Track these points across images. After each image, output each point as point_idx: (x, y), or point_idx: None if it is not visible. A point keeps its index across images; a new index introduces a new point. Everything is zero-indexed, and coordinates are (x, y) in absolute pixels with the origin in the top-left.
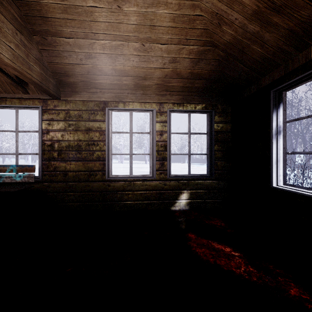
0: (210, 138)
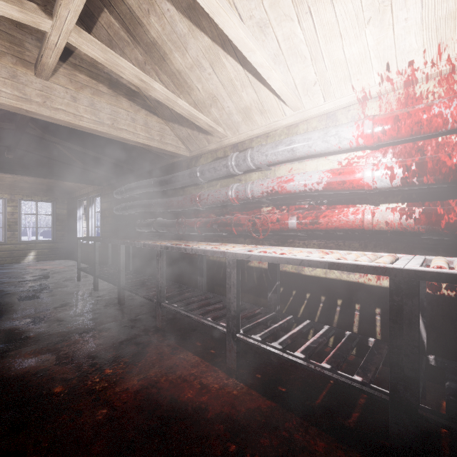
0: (54, 218)
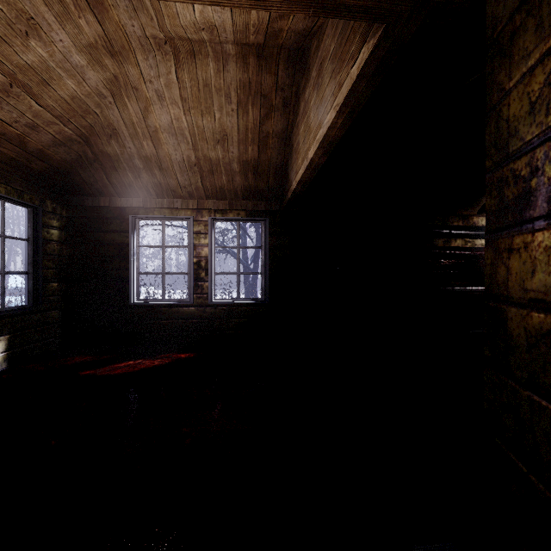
0: (35, 248)
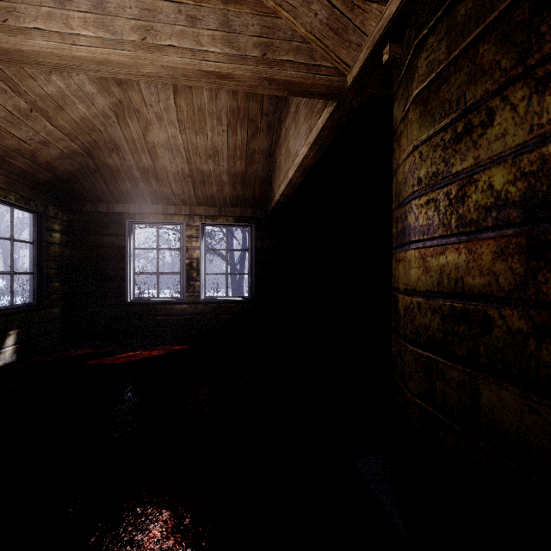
0: (39, 250)
